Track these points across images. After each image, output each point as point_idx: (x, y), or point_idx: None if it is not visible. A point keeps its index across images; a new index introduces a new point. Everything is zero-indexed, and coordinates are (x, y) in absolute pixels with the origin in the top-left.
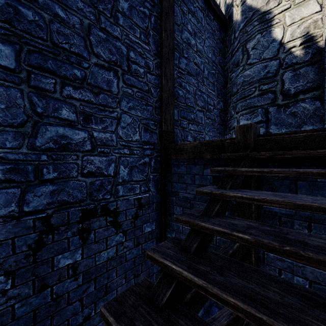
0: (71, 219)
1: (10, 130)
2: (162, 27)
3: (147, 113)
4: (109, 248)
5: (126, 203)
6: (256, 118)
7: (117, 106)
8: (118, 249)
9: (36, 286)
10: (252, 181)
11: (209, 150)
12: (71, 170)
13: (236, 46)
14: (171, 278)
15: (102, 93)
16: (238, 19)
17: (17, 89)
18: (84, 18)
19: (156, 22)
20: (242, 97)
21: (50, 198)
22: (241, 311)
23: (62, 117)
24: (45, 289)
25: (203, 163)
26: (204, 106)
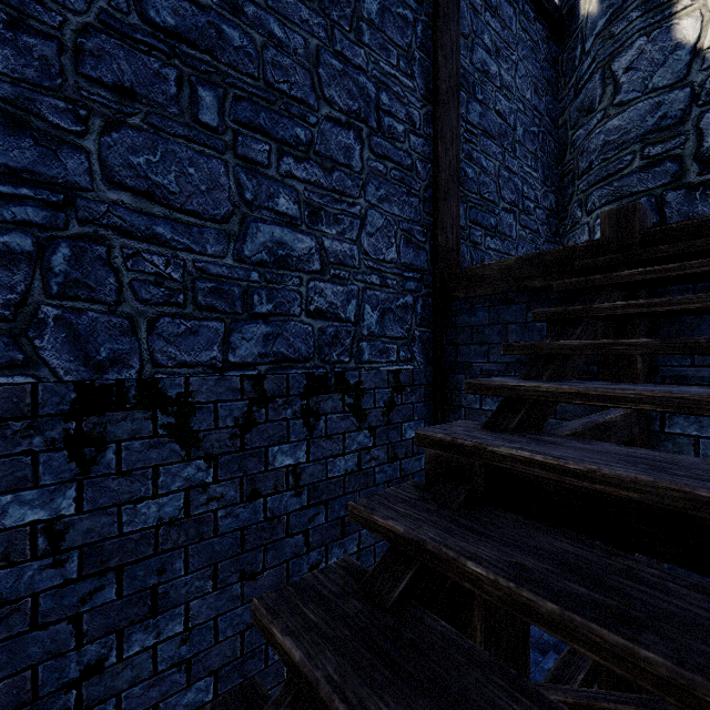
0: (292, 388)
1: (212, 226)
2: (436, 42)
3: (410, 211)
4: (348, 454)
5: (374, 376)
6: None
7: (361, 195)
8: (362, 459)
9: (245, 490)
10: None
11: (539, 271)
12: (291, 303)
13: (587, 70)
14: (516, 407)
15: (337, 171)
16: (592, 10)
17: (220, 160)
18: (310, 37)
19: (425, 34)
20: (602, 177)
21: (263, 347)
22: (647, 401)
23: (280, 210)
24: (256, 498)
25: (526, 300)
26: (515, 201)
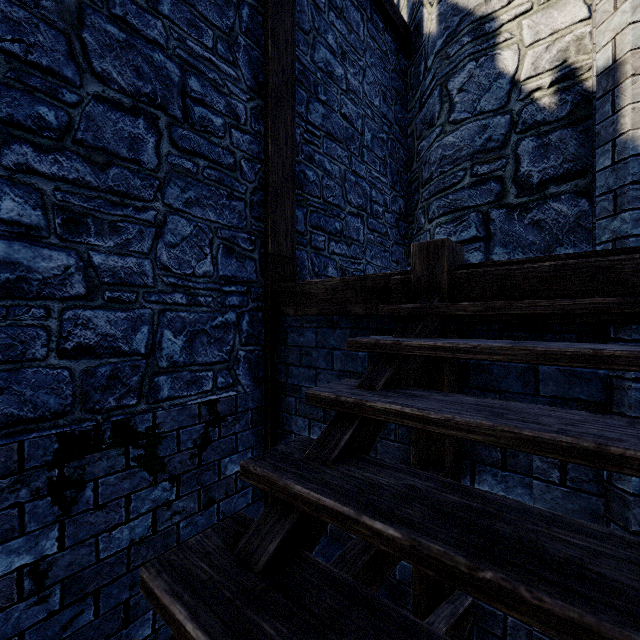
0: (30, 458)
1: None
2: (267, 31)
3: (233, 216)
4: (135, 519)
5: (178, 414)
6: (466, 232)
7: (157, 197)
8: (158, 518)
9: None
10: (446, 365)
11: (360, 297)
12: (28, 344)
13: (429, 86)
14: None
15: (116, 166)
16: (433, 30)
17: None
18: None
19: (253, 20)
20: (440, 189)
21: None
22: None
23: (4, 216)
24: None
25: (350, 325)
26: (363, 205)
